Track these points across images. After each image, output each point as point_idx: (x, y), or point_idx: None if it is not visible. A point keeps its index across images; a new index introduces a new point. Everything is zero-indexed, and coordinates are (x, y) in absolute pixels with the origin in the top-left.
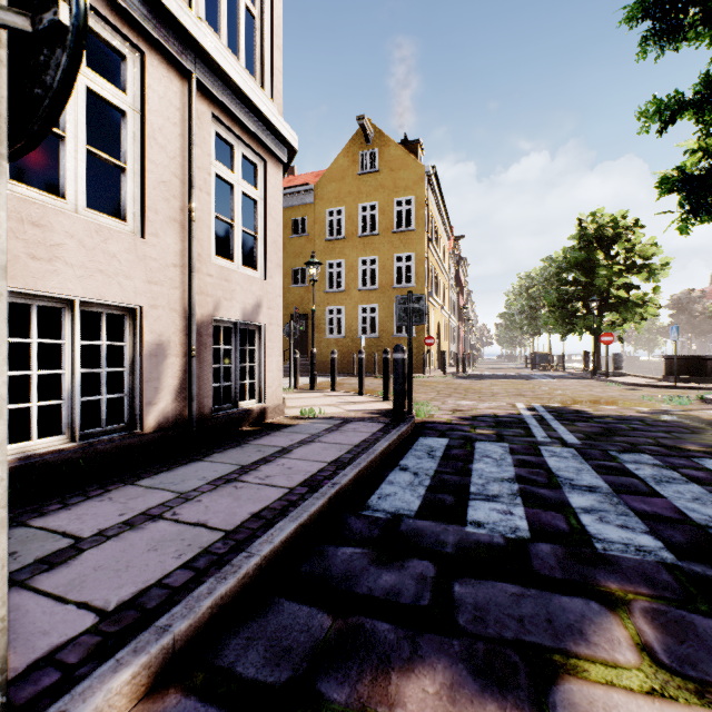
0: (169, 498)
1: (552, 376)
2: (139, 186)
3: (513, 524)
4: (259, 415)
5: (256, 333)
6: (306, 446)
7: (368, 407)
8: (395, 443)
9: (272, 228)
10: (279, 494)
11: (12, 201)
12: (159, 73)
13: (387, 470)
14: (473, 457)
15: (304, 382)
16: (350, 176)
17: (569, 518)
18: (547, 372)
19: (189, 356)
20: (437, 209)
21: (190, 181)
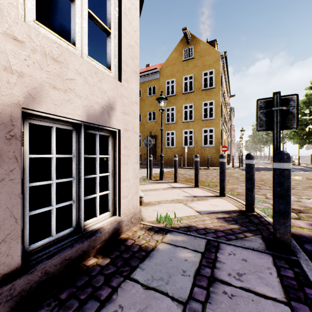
0: None
1: (299, 169)
2: None
3: None
4: (111, 233)
5: (109, 139)
6: None
7: (215, 207)
8: None
9: (127, 30)
10: None
11: None
12: None
13: None
14: None
15: (154, 172)
16: (178, 62)
17: None
18: None
19: None
20: (224, 79)
21: None
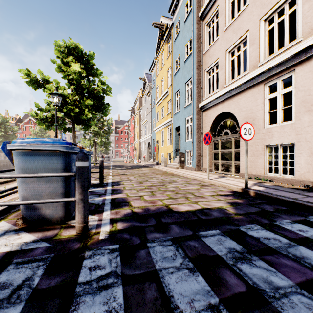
0: None
1: None
2: None
3: (286, 226)
4: None
5: None
6: None
7: None
8: None
9: None
10: None
11: None
12: None
13: None
14: None
15: None
16: None
17: (284, 235)
18: None
19: None
20: None
21: None
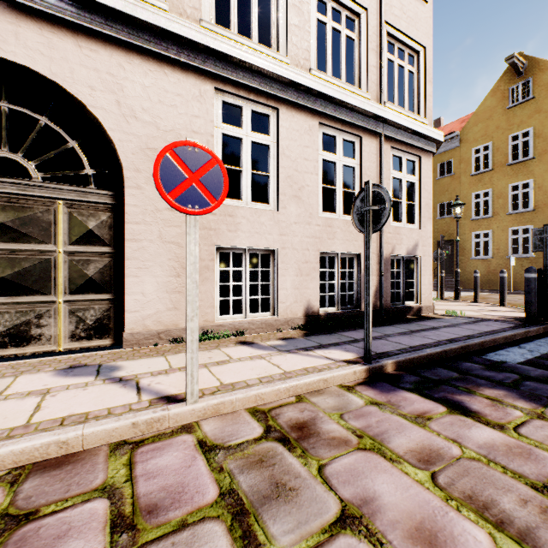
0: (381, 335)
1: None
2: None
3: None
4: (416, 310)
5: (414, 261)
6: (448, 328)
7: (505, 314)
8: (520, 335)
9: (424, 196)
10: (433, 341)
11: (324, 220)
12: (367, 142)
13: (507, 346)
14: None
15: (449, 295)
16: (498, 112)
17: None
18: None
19: (380, 275)
20: None
21: None
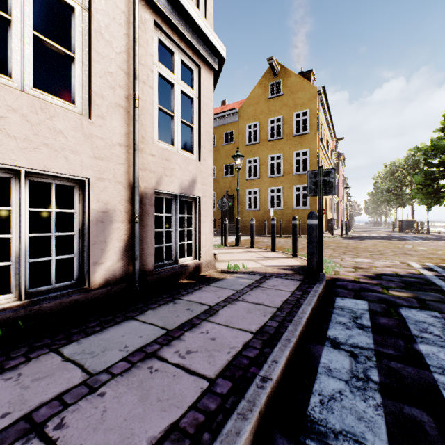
0: (73, 385)
1: (421, 238)
2: (87, 74)
3: None
4: (194, 269)
5: (192, 204)
6: (231, 306)
7: (281, 263)
8: (315, 305)
9: (205, 121)
10: (196, 392)
11: None
12: None
13: (317, 344)
14: (410, 332)
15: (231, 240)
16: (263, 100)
17: None
18: (414, 234)
19: (133, 222)
20: (325, 119)
21: (134, 73)
